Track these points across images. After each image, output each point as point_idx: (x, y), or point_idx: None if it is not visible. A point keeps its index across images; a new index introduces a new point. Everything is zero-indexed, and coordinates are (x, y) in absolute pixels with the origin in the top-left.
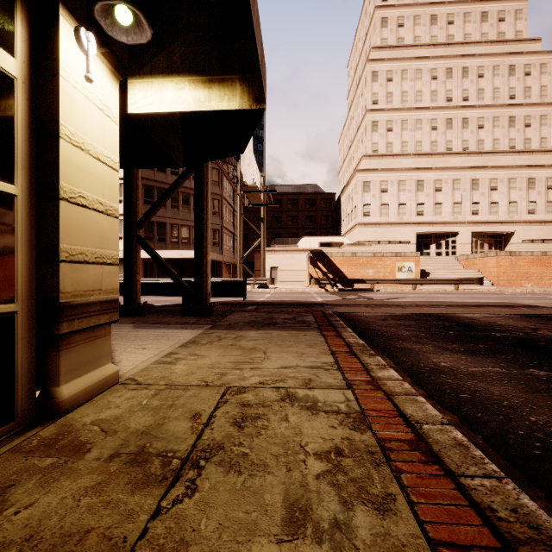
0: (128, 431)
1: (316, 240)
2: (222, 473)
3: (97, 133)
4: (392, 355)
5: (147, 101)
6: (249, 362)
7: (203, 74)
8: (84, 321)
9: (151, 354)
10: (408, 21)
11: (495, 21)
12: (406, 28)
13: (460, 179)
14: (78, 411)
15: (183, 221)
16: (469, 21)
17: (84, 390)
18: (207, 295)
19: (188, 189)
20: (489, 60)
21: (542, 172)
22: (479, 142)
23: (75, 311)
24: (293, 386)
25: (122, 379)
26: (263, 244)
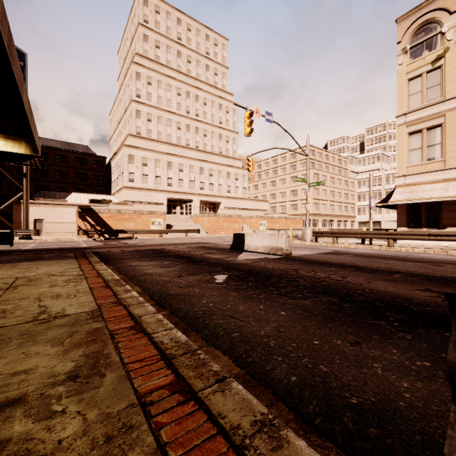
0: None
1: (87, 196)
2: (26, 287)
3: None
4: (114, 265)
5: None
6: (28, 271)
7: (2, 134)
8: None
9: None
10: (163, 46)
11: (213, 74)
12: (161, 51)
13: (194, 166)
14: None
15: None
16: (200, 66)
17: None
18: None
19: None
20: (209, 96)
21: (233, 170)
22: (205, 145)
23: None
24: (55, 273)
25: None
26: (26, 198)
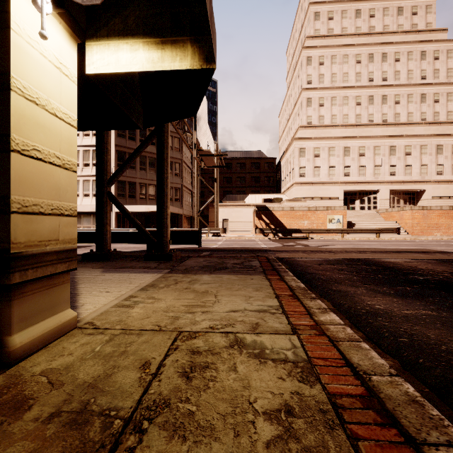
0: (75, 383)
1: (261, 196)
2: (165, 438)
3: (54, 90)
4: (330, 298)
5: (104, 62)
6: (201, 306)
7: (157, 36)
8: (39, 270)
9: (112, 298)
10: (337, 14)
11: (409, 15)
12: (335, 21)
13: (380, 146)
14: (30, 359)
15: (150, 181)
16: (387, 15)
17: (38, 337)
18: (167, 243)
19: (154, 154)
20: (404, 47)
21: (449, 140)
22: (396, 115)
23: (28, 261)
24: (241, 331)
25: (82, 323)
26: (216, 200)
